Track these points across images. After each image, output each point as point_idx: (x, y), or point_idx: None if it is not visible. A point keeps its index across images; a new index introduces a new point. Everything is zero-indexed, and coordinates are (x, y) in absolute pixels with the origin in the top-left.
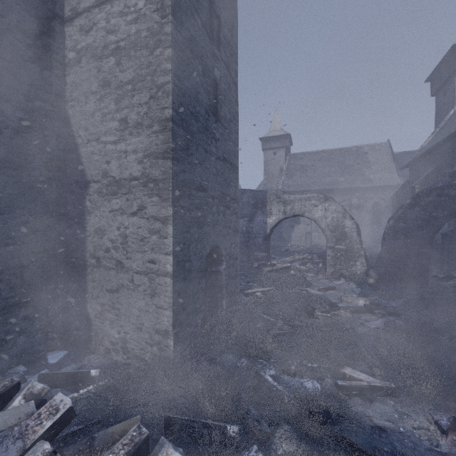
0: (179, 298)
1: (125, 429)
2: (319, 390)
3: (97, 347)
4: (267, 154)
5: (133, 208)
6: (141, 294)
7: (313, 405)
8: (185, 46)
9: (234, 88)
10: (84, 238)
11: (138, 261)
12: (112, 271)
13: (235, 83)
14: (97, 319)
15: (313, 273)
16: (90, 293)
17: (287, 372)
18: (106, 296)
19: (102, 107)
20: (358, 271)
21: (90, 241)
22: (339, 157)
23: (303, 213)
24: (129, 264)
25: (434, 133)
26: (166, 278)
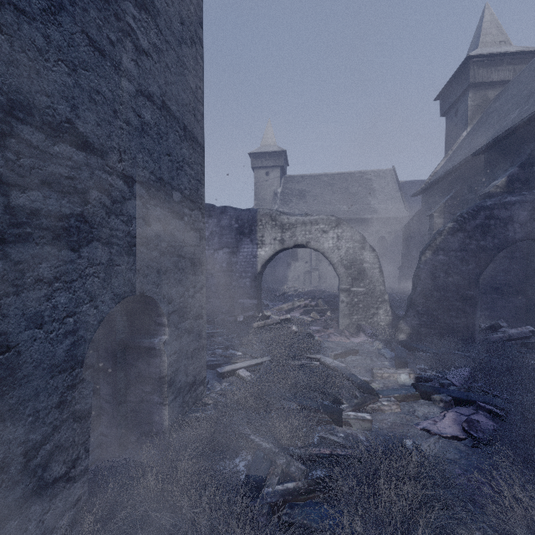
0: None
1: None
2: None
3: None
4: (258, 174)
5: None
6: None
7: None
8: None
9: None
10: None
11: None
12: None
13: None
14: None
15: (320, 326)
16: None
17: None
18: None
19: None
20: (382, 323)
21: None
22: (342, 183)
23: (307, 242)
24: None
25: (447, 156)
26: None
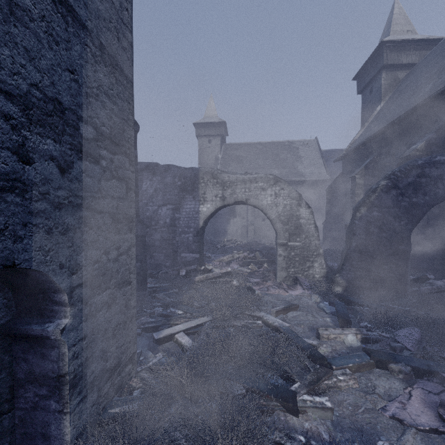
0: None
1: None
2: None
3: None
4: (202, 141)
5: None
6: None
7: None
8: None
9: None
10: None
11: None
12: None
13: None
14: None
15: (259, 278)
16: None
17: None
18: None
19: None
20: (317, 275)
21: None
22: (273, 150)
23: (247, 199)
24: None
25: (364, 127)
26: None
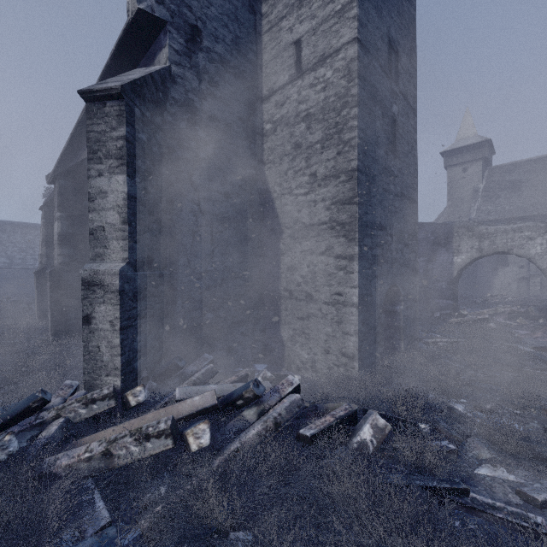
0: (363, 327)
1: (335, 408)
2: (520, 429)
3: (290, 365)
4: (452, 172)
5: (321, 248)
6: (328, 322)
7: (510, 430)
8: (367, 99)
9: (413, 116)
10: (278, 274)
11: (326, 294)
12: (303, 301)
13: (413, 109)
14: (289, 342)
15: (526, 330)
16: (284, 320)
17: (480, 409)
18: (297, 322)
19: (294, 166)
20: None
21: (283, 277)
22: None
23: (509, 249)
24: (317, 296)
25: None
26: (352, 308)
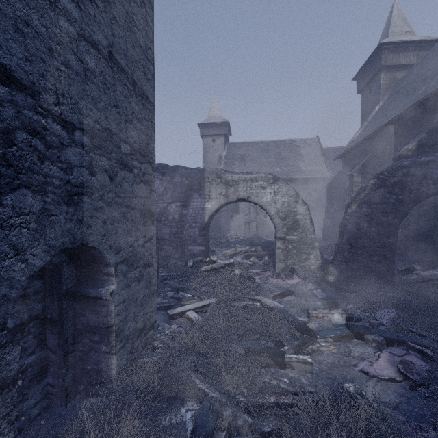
0: None
1: None
2: None
3: None
4: (206, 141)
5: None
6: None
7: None
8: None
9: None
10: None
11: None
12: None
13: None
14: None
15: (259, 269)
16: None
17: None
18: None
19: None
20: (312, 266)
21: None
22: (275, 149)
23: (248, 196)
24: None
25: (363, 126)
26: None
